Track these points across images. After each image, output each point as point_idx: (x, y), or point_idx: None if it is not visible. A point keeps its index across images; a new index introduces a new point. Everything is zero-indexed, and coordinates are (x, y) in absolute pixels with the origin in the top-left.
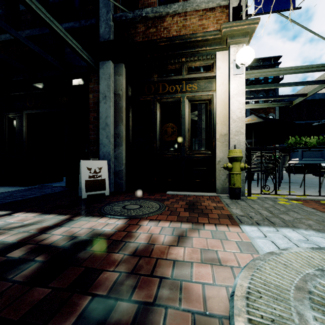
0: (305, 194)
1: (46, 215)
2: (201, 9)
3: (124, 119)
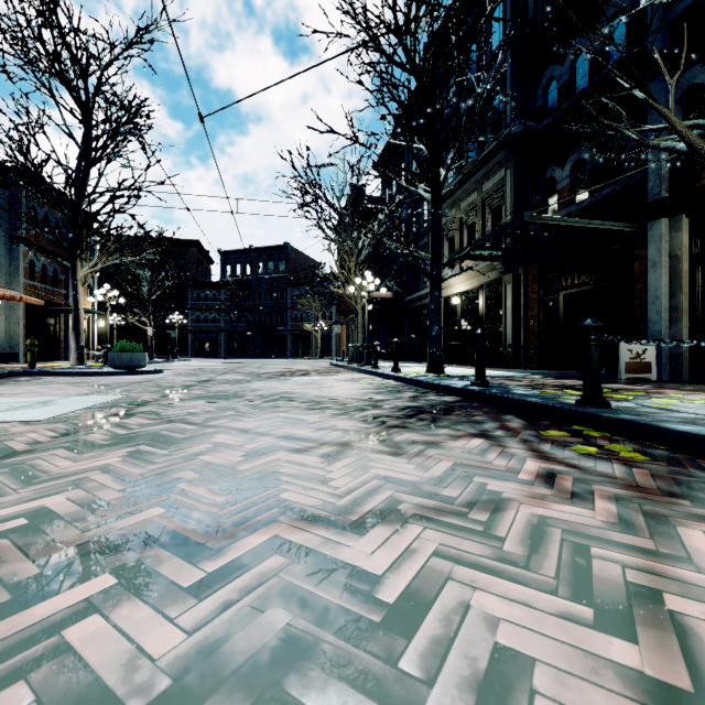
0: None
1: None
2: None
3: (684, 286)
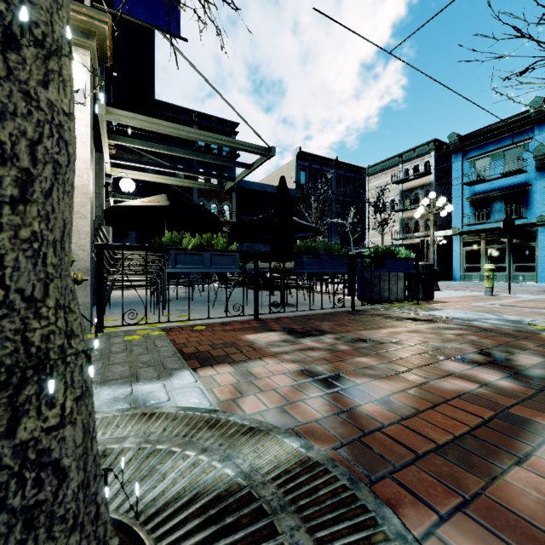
0: (195, 318)
1: None
2: None
3: None
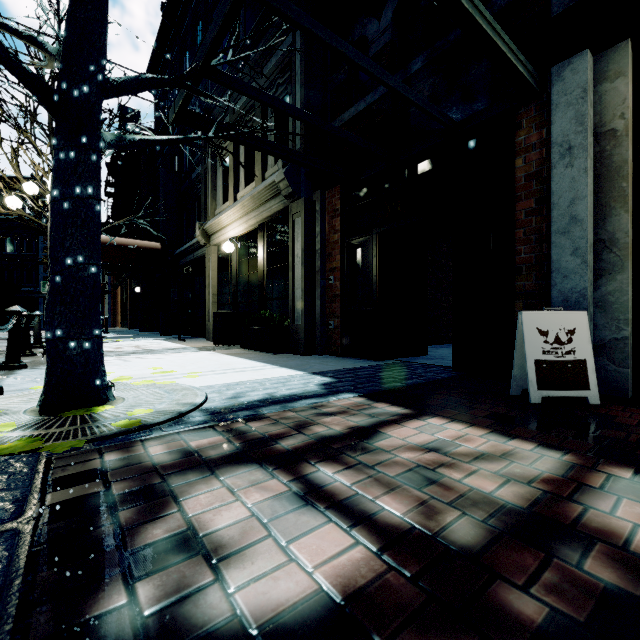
0: None
1: (497, 436)
2: None
3: (629, 195)
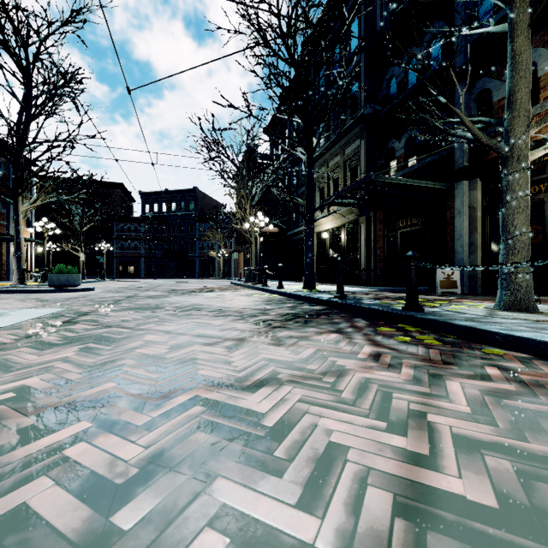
0: None
1: None
2: None
3: (478, 228)
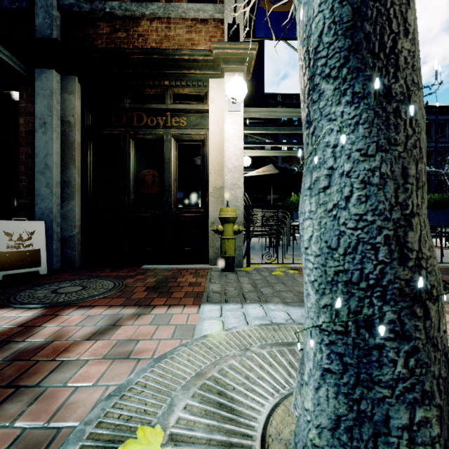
0: None
1: None
2: (190, 18)
3: (78, 159)
